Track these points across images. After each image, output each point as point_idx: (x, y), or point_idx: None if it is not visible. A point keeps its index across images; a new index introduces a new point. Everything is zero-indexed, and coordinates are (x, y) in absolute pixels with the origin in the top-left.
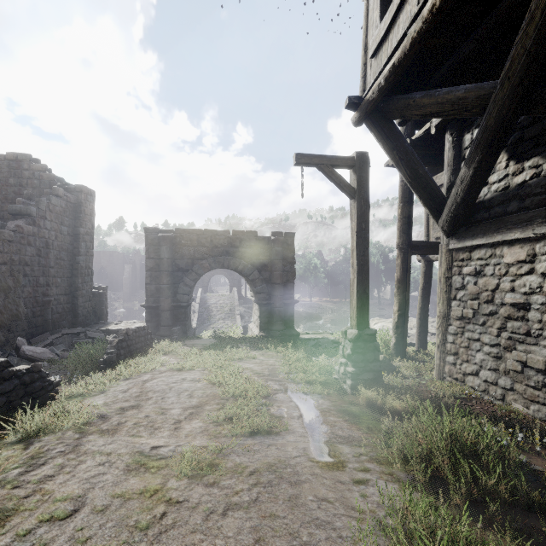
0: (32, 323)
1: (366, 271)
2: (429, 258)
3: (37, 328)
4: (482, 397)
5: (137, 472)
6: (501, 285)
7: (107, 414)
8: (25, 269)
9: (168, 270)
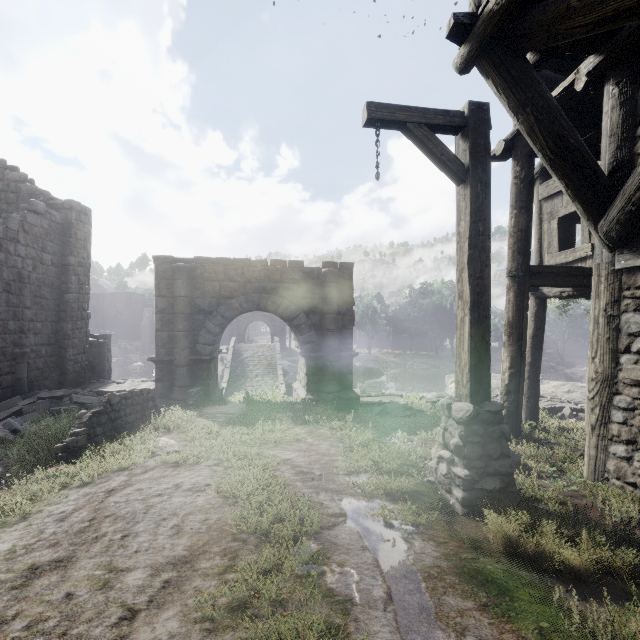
0: None
1: (485, 304)
2: (543, 293)
3: (4, 390)
4: None
5: None
6: None
7: None
8: None
9: (185, 312)
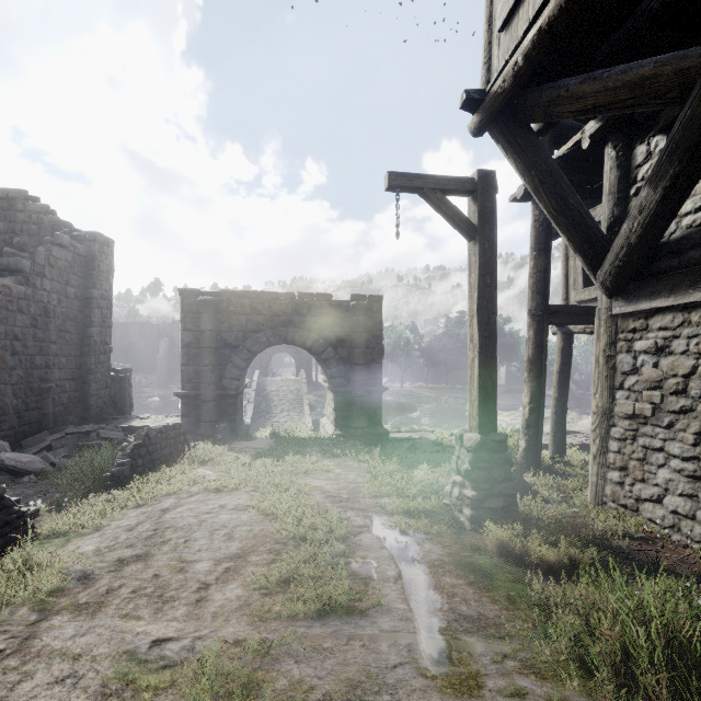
0: (25, 419)
1: (492, 347)
2: (569, 329)
3: (31, 426)
4: (669, 537)
5: (118, 700)
6: (700, 368)
7: (93, 571)
8: (14, 344)
9: (211, 347)
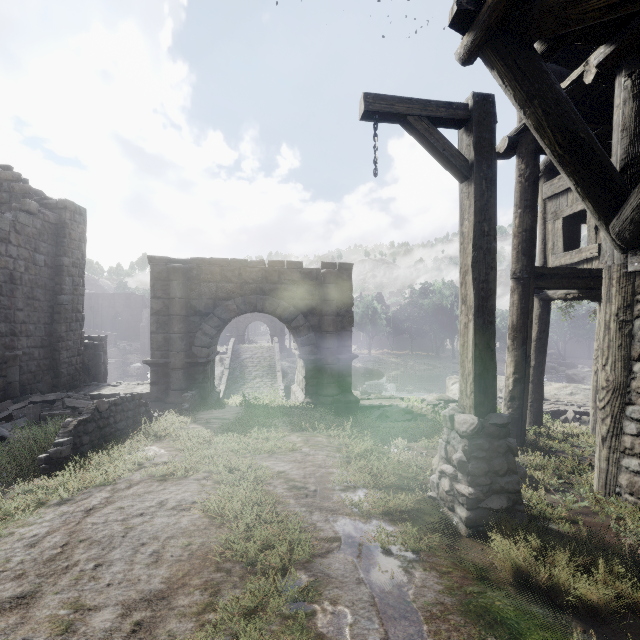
0: None
1: (490, 310)
2: (547, 295)
3: None
4: None
5: None
6: None
7: None
8: None
9: (180, 314)
